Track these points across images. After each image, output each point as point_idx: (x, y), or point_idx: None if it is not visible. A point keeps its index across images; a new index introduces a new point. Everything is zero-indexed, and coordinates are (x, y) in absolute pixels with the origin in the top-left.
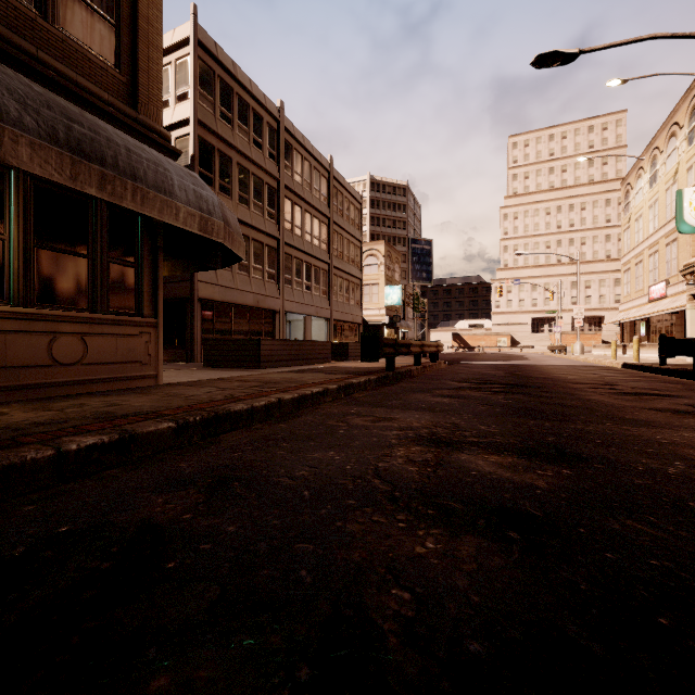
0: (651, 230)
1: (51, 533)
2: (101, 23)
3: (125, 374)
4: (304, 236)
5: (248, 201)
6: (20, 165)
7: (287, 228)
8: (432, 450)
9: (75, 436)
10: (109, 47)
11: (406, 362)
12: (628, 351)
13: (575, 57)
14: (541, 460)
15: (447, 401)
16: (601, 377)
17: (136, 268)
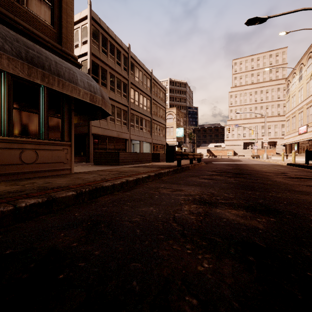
0: (299, 102)
1: (1, 254)
2: (44, 5)
3: (56, 168)
4: (139, 105)
5: (114, 89)
6: (2, 68)
7: (132, 102)
8: (202, 206)
9: (25, 199)
10: (48, 16)
11: (186, 162)
12: (288, 157)
13: (265, 19)
14: (258, 213)
15: (207, 181)
16: (278, 169)
17: (61, 119)
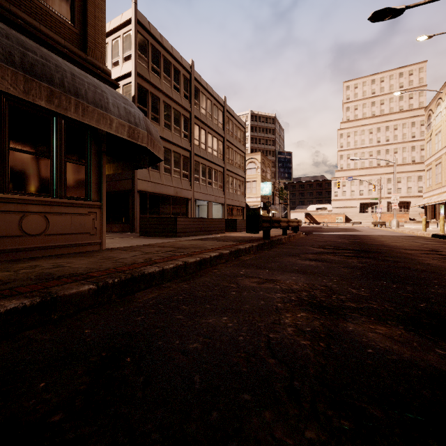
0: None
1: None
2: None
3: (77, 241)
4: (207, 149)
5: (170, 126)
6: None
7: (196, 144)
8: (317, 316)
9: (3, 298)
10: (65, 7)
11: (276, 232)
12: (430, 225)
13: (402, 11)
14: (431, 334)
15: (314, 264)
16: (423, 244)
17: (86, 166)
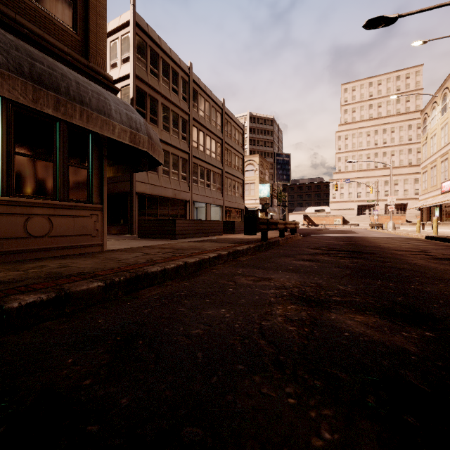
0: (442, 144)
1: None
2: None
3: (80, 243)
4: (206, 151)
5: (168, 128)
6: None
7: (194, 146)
8: (305, 308)
9: (21, 294)
10: (68, 15)
11: (274, 234)
12: (425, 227)
13: (395, 20)
14: (401, 321)
15: (308, 264)
16: (414, 246)
17: (88, 170)
